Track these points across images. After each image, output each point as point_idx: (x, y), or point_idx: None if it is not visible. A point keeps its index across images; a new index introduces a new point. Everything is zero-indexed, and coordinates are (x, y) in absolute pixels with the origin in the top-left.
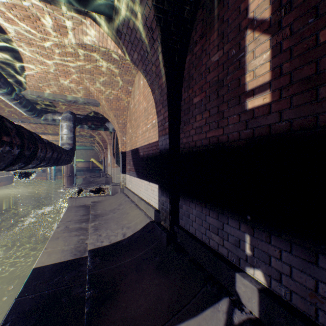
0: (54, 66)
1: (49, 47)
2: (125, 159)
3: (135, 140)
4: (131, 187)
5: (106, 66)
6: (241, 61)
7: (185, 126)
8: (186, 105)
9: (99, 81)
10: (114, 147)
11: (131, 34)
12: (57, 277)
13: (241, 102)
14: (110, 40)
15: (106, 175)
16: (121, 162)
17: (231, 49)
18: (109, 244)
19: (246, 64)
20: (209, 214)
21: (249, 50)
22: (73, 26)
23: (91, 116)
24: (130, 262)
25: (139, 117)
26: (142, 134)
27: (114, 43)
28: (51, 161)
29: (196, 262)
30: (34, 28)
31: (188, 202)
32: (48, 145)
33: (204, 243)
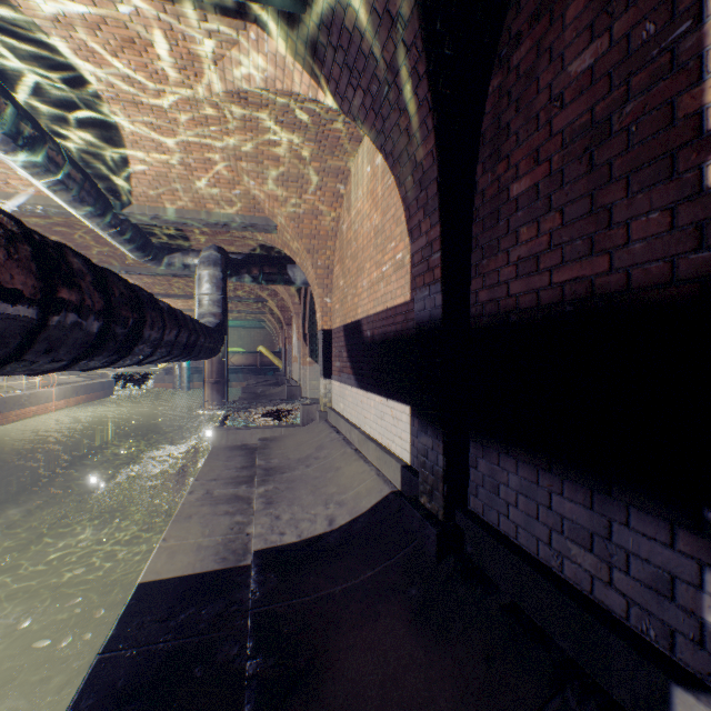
0: (184, 150)
1: (172, 106)
2: (329, 347)
3: (352, 303)
4: (344, 408)
5: (290, 140)
6: (678, 51)
7: (484, 260)
8: (487, 205)
9: (275, 175)
10: (306, 322)
11: (349, 46)
12: (186, 611)
13: (680, 171)
14: (300, 71)
15: (289, 381)
16: (321, 352)
17: (640, 23)
18: (298, 541)
19: (700, 55)
20: (560, 490)
21: (710, 9)
22: (220, 50)
23: (259, 255)
24: (346, 591)
25: (363, 251)
26: (369, 289)
27: (309, 76)
28: (175, 349)
29: (523, 615)
30: (144, 67)
31: (495, 453)
32: (168, 314)
33: (544, 566)
